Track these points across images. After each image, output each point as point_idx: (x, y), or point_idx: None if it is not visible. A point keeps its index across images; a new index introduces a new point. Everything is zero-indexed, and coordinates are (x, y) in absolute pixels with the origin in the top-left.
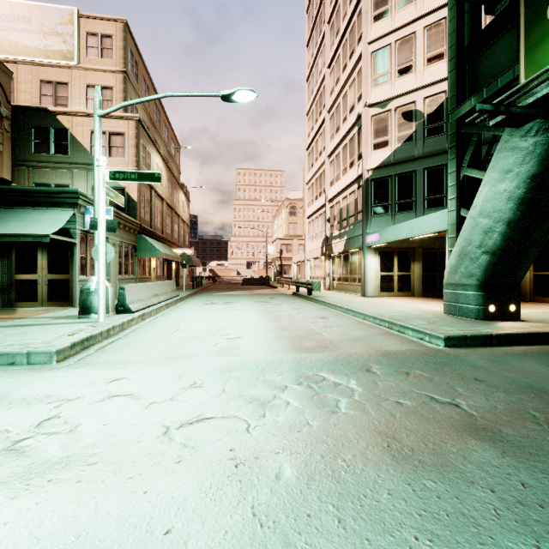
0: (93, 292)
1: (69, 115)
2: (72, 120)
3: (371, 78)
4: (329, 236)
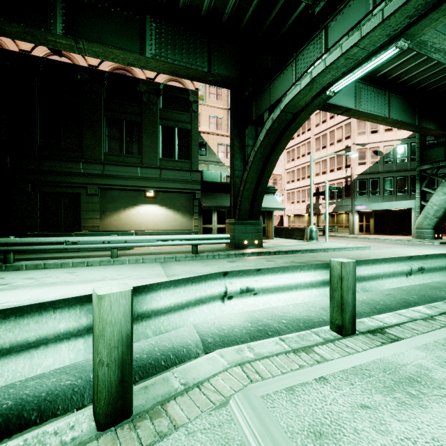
0: (315, 231)
1: (206, 133)
2: (208, 136)
3: (357, 131)
4: (315, 203)
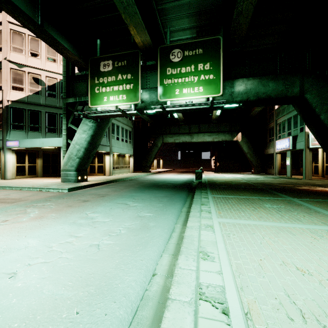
0: None
1: None
2: None
3: (11, 44)
4: None
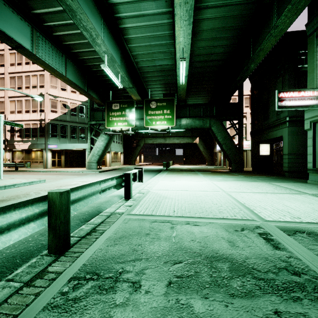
0: None
1: None
2: None
3: (50, 84)
4: (10, 139)
